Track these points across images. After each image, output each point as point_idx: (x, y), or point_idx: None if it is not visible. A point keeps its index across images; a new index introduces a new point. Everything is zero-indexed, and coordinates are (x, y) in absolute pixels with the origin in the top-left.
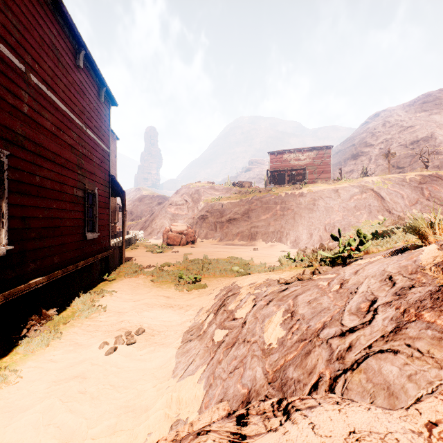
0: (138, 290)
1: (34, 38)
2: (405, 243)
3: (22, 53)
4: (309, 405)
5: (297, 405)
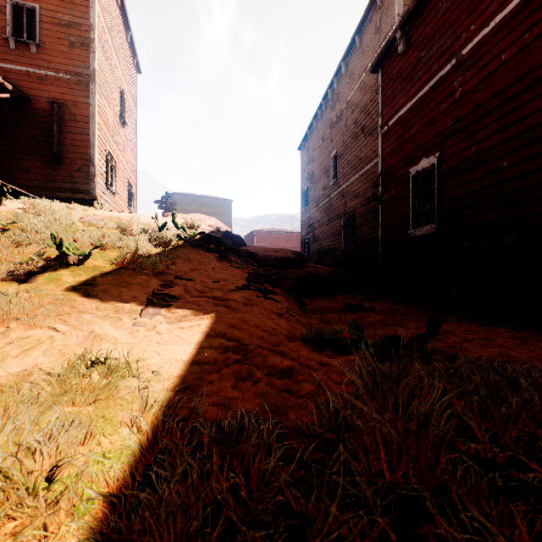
0: (536, 352)
1: (468, 5)
2: (152, 227)
3: (454, 49)
4: (265, 254)
5: (267, 254)
